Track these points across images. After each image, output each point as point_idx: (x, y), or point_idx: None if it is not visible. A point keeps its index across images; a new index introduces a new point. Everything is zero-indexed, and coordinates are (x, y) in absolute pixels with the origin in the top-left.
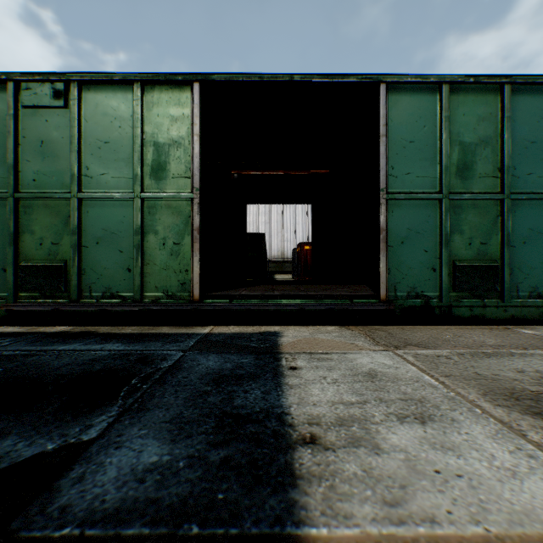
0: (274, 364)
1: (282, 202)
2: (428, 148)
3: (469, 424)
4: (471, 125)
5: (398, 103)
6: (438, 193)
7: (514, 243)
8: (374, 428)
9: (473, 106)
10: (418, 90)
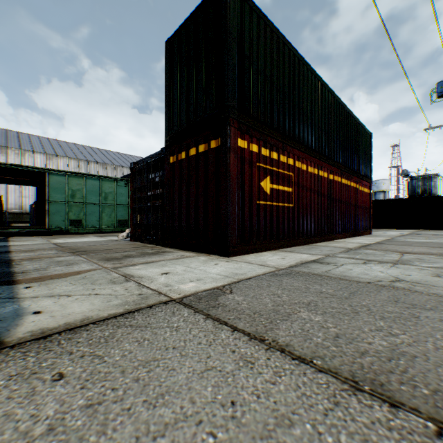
0: (8, 239)
1: (16, 184)
2: (63, 190)
3: (39, 239)
4: (76, 185)
5: (53, 178)
6: (66, 201)
7: (88, 214)
8: (24, 240)
9: (76, 181)
10: (60, 175)
